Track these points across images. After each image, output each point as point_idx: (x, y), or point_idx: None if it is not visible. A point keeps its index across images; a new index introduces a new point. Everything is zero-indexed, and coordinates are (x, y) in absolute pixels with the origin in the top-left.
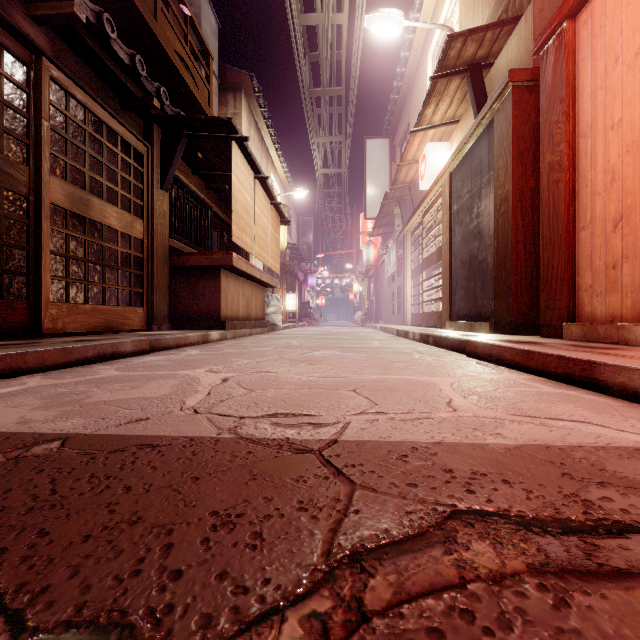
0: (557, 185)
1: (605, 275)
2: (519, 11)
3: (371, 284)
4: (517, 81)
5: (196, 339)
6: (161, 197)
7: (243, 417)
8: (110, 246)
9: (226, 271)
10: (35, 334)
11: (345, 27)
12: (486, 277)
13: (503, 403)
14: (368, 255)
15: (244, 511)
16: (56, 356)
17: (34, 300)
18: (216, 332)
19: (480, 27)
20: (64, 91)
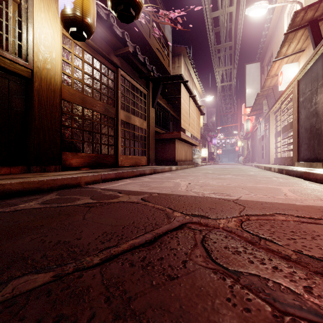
0: None
1: None
2: None
3: (249, 141)
4: None
5: (167, 169)
6: (152, 111)
7: (203, 192)
8: (136, 133)
9: (177, 140)
10: (117, 166)
11: (234, 12)
12: (320, 137)
13: (311, 196)
14: (247, 126)
15: (216, 207)
16: (130, 173)
17: (116, 154)
18: (174, 166)
19: (316, 2)
20: (124, 78)
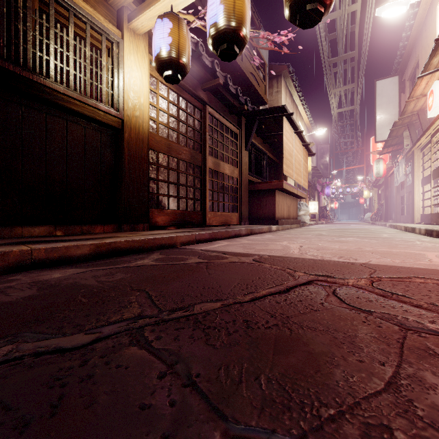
0: None
1: None
2: None
3: (380, 191)
4: None
5: (266, 229)
6: (245, 154)
7: (322, 256)
8: (226, 183)
9: (278, 191)
10: (204, 225)
11: (358, 11)
12: None
13: None
14: (378, 169)
15: (341, 270)
16: (224, 234)
17: (203, 211)
18: (274, 226)
19: None
20: (212, 116)
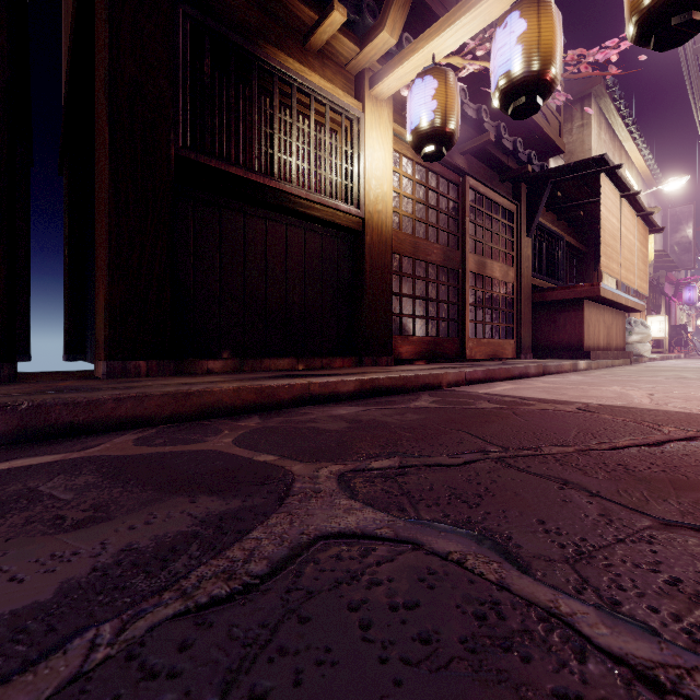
0: None
1: None
2: None
3: None
4: None
5: (568, 367)
6: (526, 244)
7: None
8: (495, 293)
9: (588, 301)
10: (464, 359)
11: None
12: None
13: None
14: None
15: None
16: (504, 372)
17: (461, 337)
18: (582, 362)
19: None
20: (474, 191)
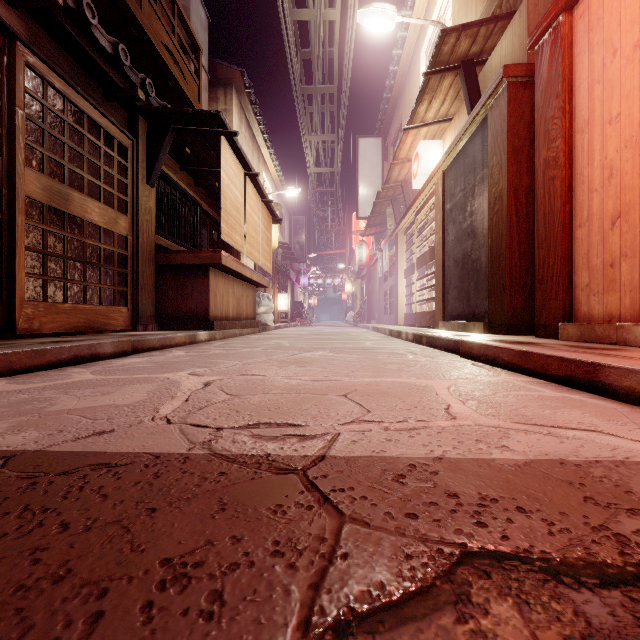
0: (553, 182)
1: (602, 274)
2: (513, 7)
3: (363, 284)
4: (512, 77)
5: (183, 340)
6: (147, 193)
7: (221, 428)
8: (92, 243)
9: (215, 270)
10: (8, 335)
11: (337, 23)
12: (480, 276)
13: (505, 409)
14: (360, 255)
15: (204, 558)
16: (26, 358)
17: (7, 299)
18: (204, 332)
19: (474, 22)
20: (41, 78)
